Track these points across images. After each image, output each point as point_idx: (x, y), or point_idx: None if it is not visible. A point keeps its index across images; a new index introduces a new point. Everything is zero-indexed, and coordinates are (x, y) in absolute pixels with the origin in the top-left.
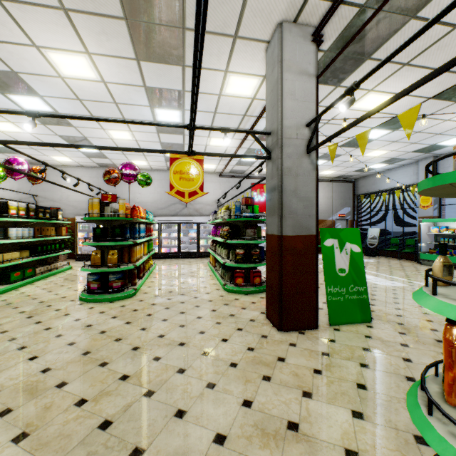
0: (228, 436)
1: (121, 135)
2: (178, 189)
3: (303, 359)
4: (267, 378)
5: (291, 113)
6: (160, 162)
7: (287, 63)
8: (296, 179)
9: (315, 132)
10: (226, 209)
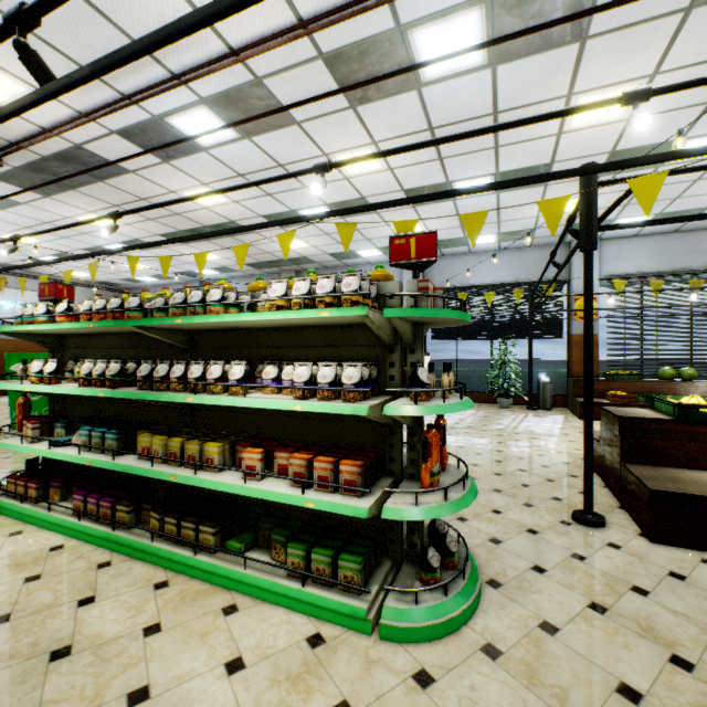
0: None
1: None
2: None
3: None
4: None
5: None
6: None
7: None
8: None
9: None
10: None
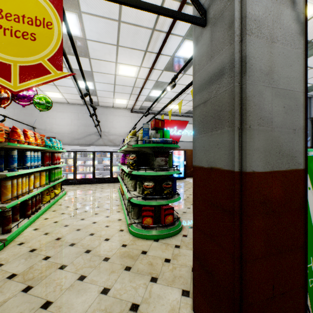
0: None
1: None
2: None
3: None
4: None
5: None
6: (74, 94)
7: None
8: (270, 48)
9: None
10: (133, 134)
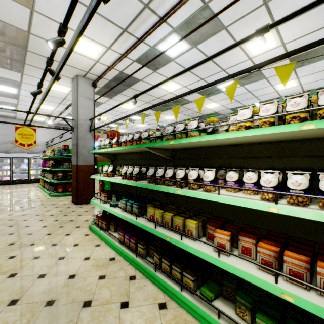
0: (48, 226)
1: None
2: (21, 142)
3: (83, 209)
4: (66, 215)
5: (82, 114)
6: None
7: (80, 93)
8: (84, 141)
9: (94, 123)
10: (52, 150)
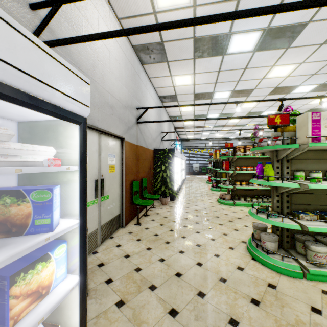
0: None
1: (248, 105)
2: None
3: None
4: None
5: None
6: (193, 113)
7: None
8: None
9: None
10: None
